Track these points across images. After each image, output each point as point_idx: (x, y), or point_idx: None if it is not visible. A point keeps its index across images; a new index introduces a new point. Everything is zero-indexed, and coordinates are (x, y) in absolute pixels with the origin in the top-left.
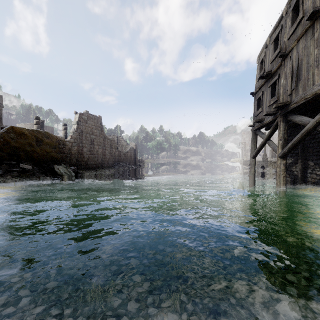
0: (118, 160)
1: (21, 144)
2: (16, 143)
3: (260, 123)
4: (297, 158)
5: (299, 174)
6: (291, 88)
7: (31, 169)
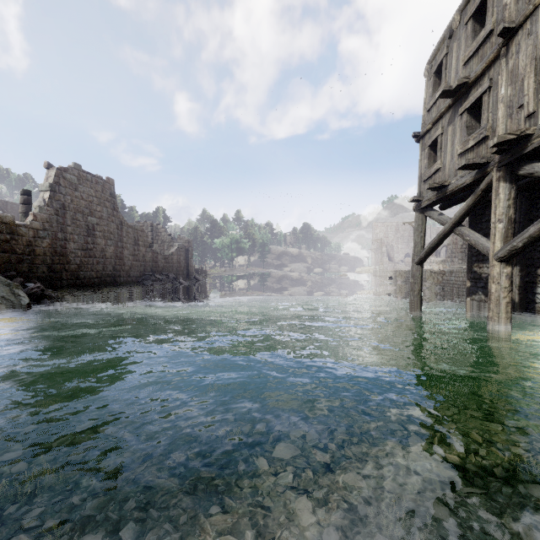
0: (151, 270)
1: None
2: None
3: (437, 192)
4: None
5: (516, 296)
6: (534, 99)
7: None
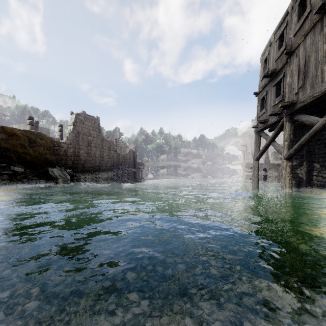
0: (116, 163)
1: (12, 145)
2: (6, 144)
3: (264, 124)
4: (302, 160)
5: (304, 177)
6: (297, 87)
7: (23, 171)
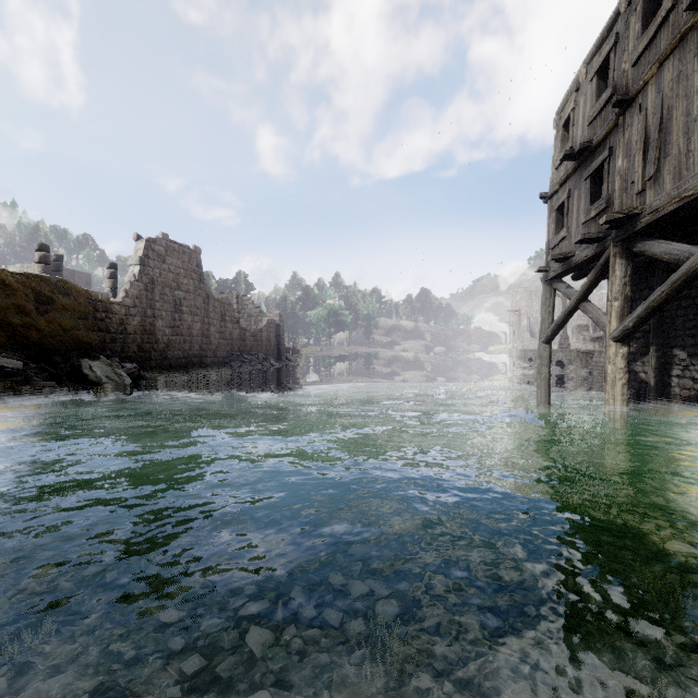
0: (239, 349)
1: None
2: None
3: (563, 263)
4: (646, 342)
5: (651, 379)
6: (643, 177)
7: (22, 368)
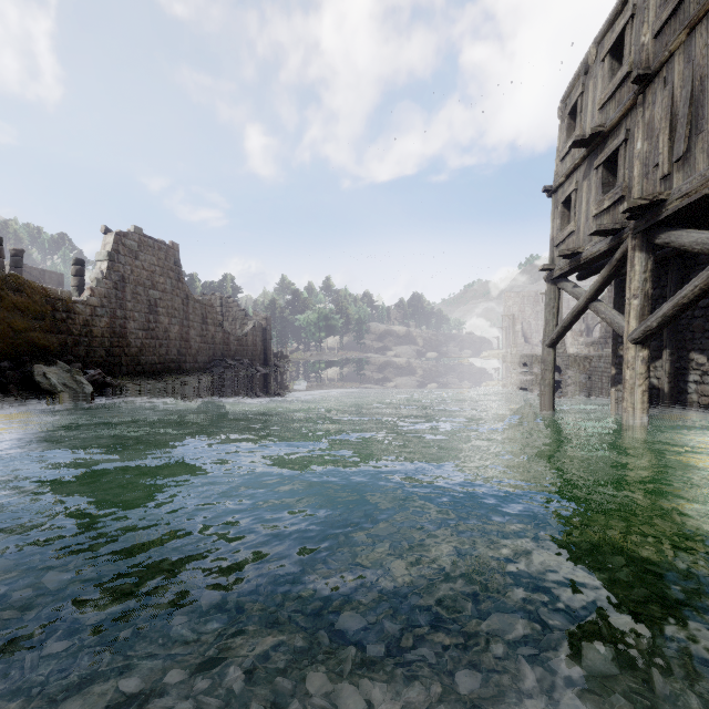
0: (222, 354)
1: None
2: None
3: (571, 260)
4: (658, 345)
5: (665, 385)
6: (669, 159)
7: None
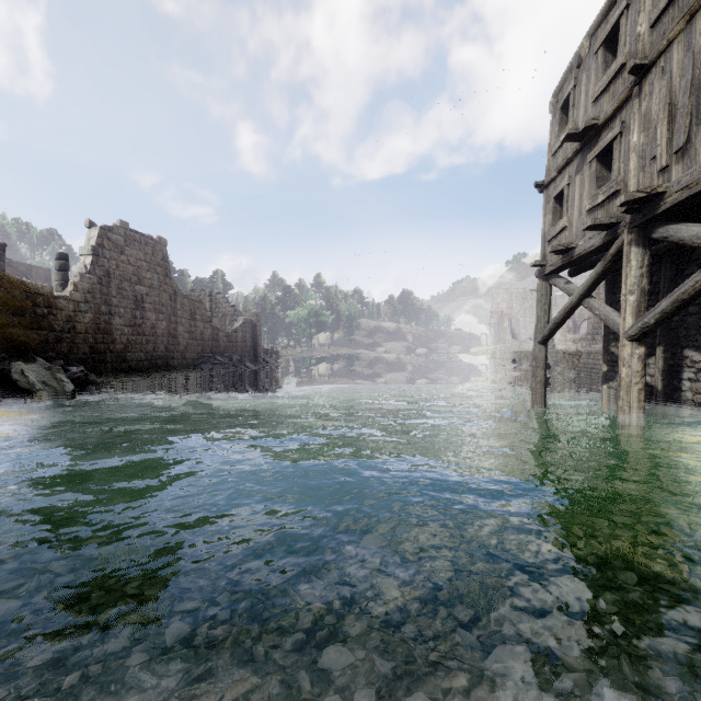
0: (211, 350)
1: None
2: None
3: (563, 256)
4: (651, 342)
5: (658, 383)
6: (667, 151)
7: None
